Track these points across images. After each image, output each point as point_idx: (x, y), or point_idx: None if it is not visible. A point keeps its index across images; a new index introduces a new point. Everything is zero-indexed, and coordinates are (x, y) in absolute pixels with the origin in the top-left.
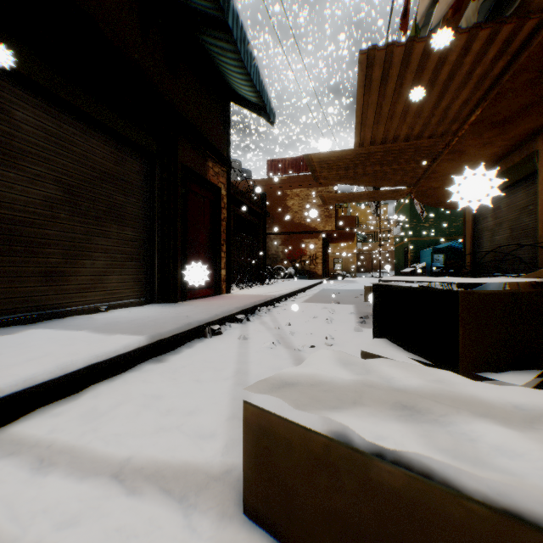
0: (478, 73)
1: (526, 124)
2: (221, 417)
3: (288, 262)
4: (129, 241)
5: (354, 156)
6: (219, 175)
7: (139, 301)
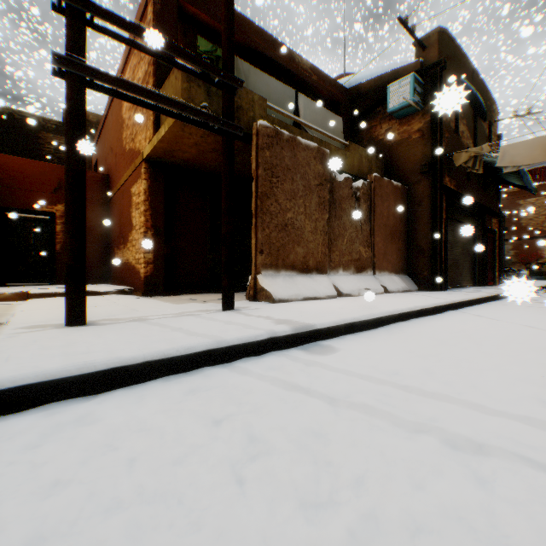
0: None
1: None
2: None
3: (519, 265)
4: (469, 262)
5: None
6: (494, 224)
7: (471, 284)
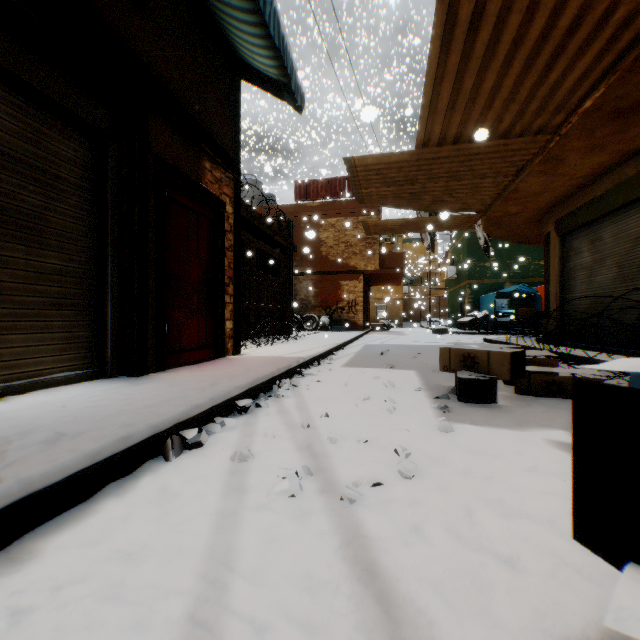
0: (618, 18)
1: None
2: None
3: (322, 309)
4: (54, 275)
5: (413, 163)
6: (222, 183)
7: (76, 376)
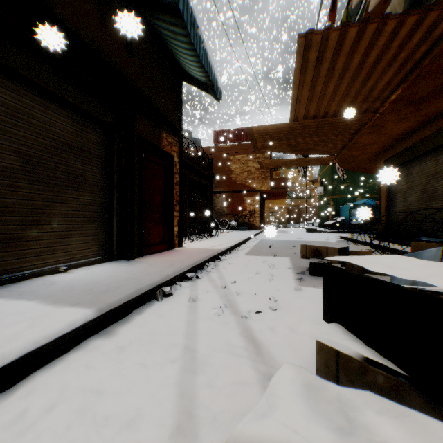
0: (402, 56)
1: (438, 102)
2: (163, 431)
3: (231, 216)
4: (88, 205)
5: (289, 129)
6: (172, 144)
7: (98, 259)
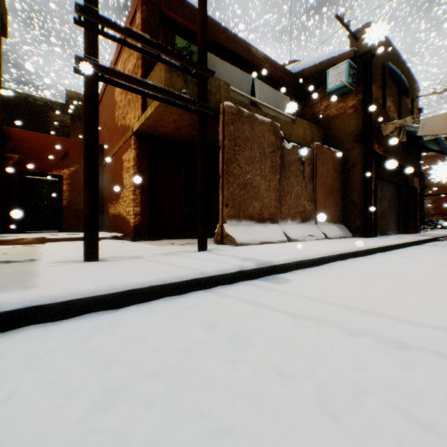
0: None
1: None
2: None
3: (437, 216)
4: (394, 214)
5: None
6: (415, 182)
7: (396, 232)
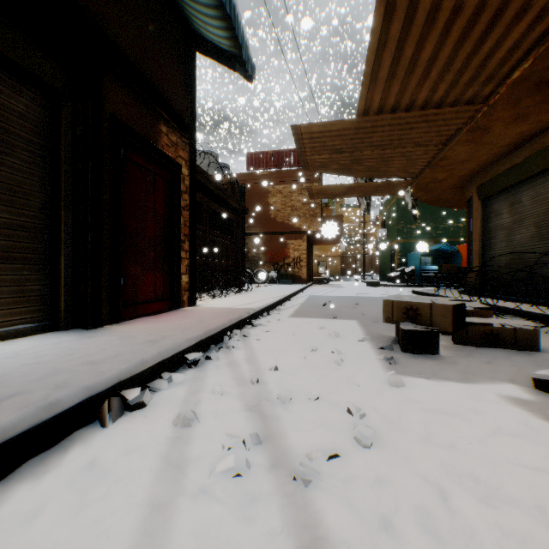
0: None
1: None
2: None
3: (270, 265)
4: (2, 228)
5: (354, 131)
6: (178, 146)
7: (27, 329)
